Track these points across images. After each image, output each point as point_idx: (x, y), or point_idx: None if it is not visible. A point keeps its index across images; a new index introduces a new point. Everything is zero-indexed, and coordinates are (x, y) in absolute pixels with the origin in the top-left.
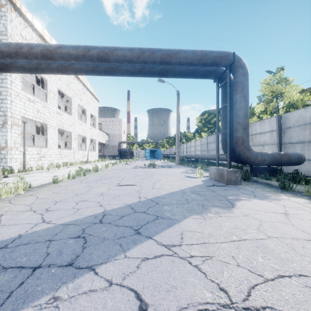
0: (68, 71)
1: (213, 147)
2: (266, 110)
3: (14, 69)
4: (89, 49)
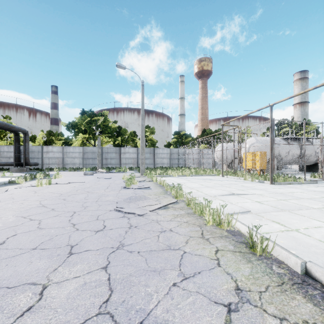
0: None
1: None
2: (0, 136)
3: None
4: None
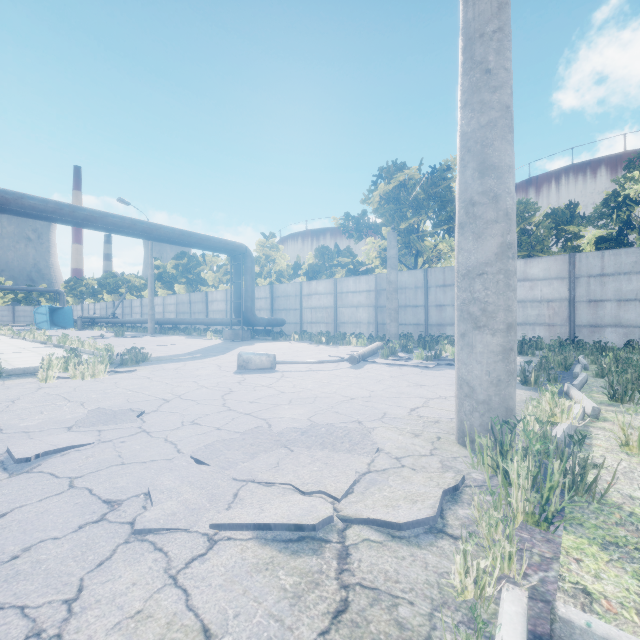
0: (88, 227)
1: (201, 309)
2: (261, 272)
3: (11, 212)
4: (136, 223)
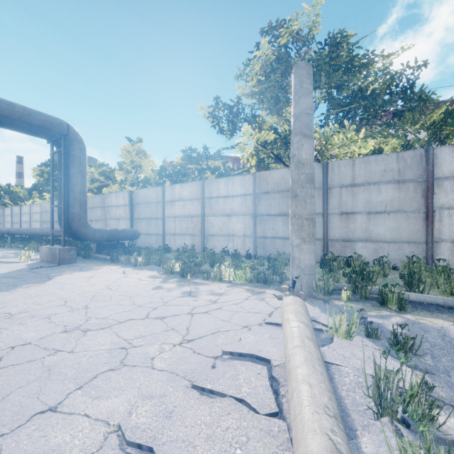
0: None
1: None
2: (126, 179)
3: None
4: None
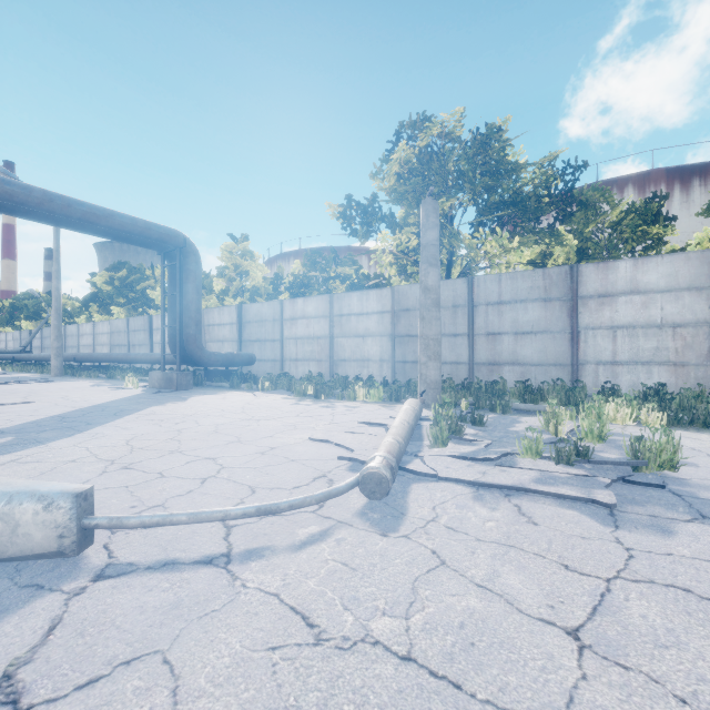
0: None
1: (142, 340)
2: (228, 289)
3: None
4: None
